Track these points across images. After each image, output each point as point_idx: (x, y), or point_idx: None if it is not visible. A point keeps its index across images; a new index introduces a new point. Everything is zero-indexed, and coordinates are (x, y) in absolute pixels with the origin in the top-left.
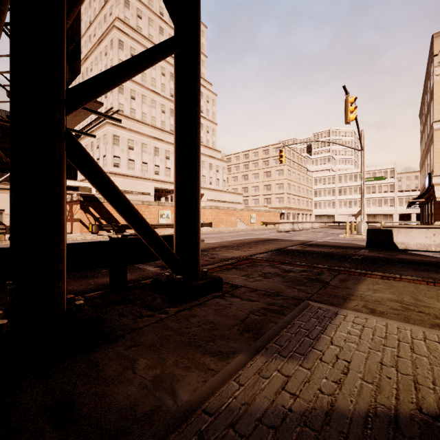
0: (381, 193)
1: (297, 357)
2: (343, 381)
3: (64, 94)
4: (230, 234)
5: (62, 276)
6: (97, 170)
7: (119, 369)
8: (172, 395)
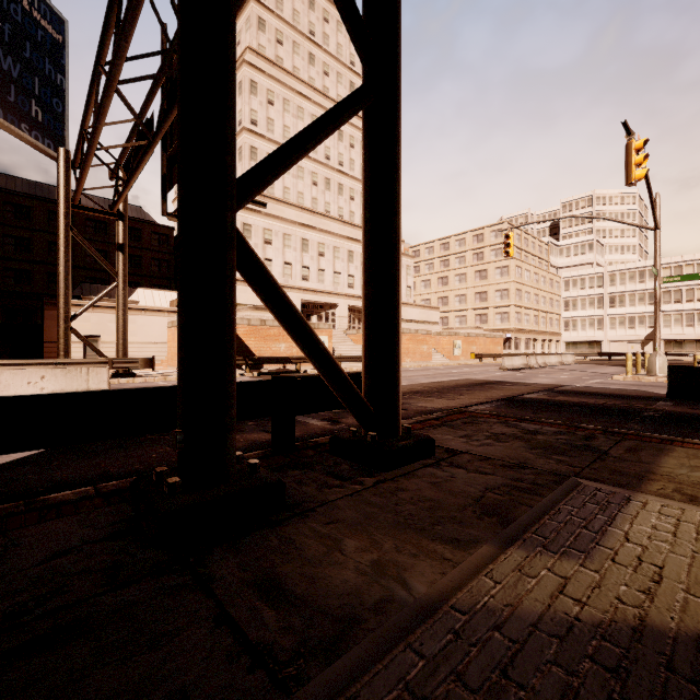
0: (693, 302)
1: (574, 555)
2: (654, 592)
3: (236, 185)
4: (422, 373)
5: (235, 425)
6: (272, 283)
7: (323, 549)
8: (403, 585)
